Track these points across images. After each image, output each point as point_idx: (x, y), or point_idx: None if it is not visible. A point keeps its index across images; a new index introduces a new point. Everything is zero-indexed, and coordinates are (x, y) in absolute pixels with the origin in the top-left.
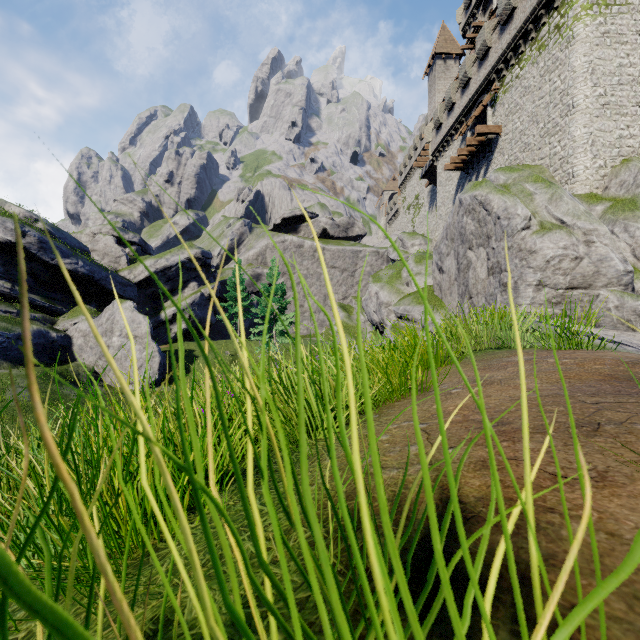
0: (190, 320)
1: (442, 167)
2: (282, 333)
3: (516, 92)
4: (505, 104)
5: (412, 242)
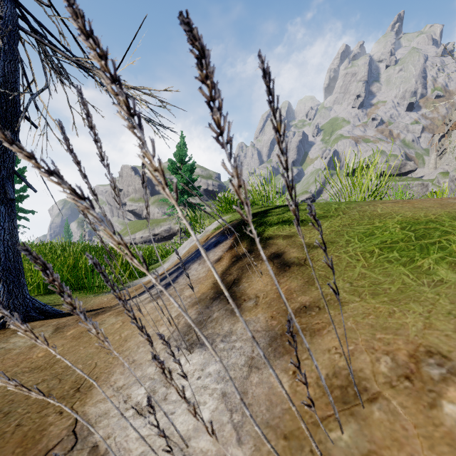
0: None
1: None
2: None
3: None
4: None
5: (443, 180)
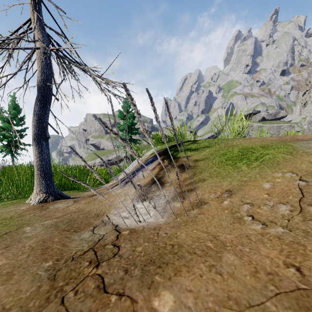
0: None
1: None
2: None
3: None
4: None
5: (305, 123)
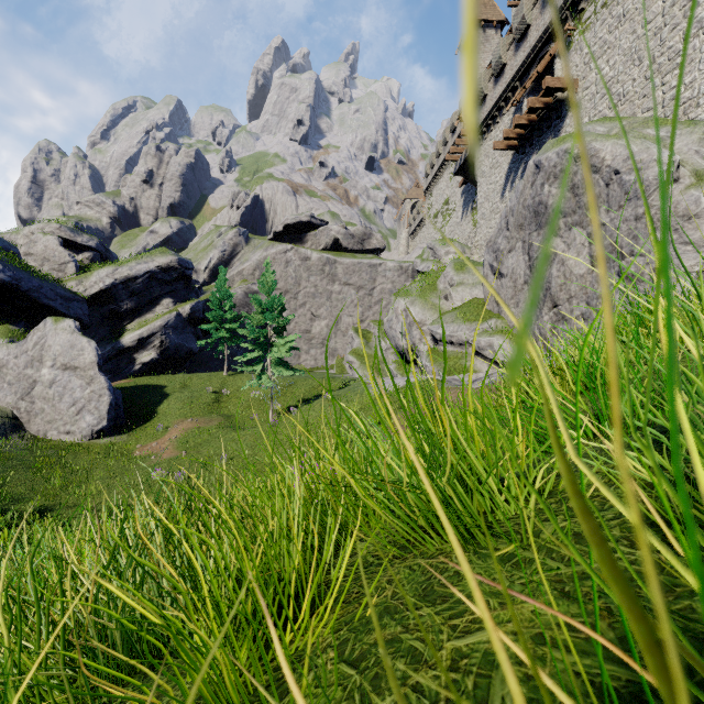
0: (162, 347)
1: (485, 153)
2: (280, 362)
3: (603, 27)
4: (584, 48)
5: (446, 249)
